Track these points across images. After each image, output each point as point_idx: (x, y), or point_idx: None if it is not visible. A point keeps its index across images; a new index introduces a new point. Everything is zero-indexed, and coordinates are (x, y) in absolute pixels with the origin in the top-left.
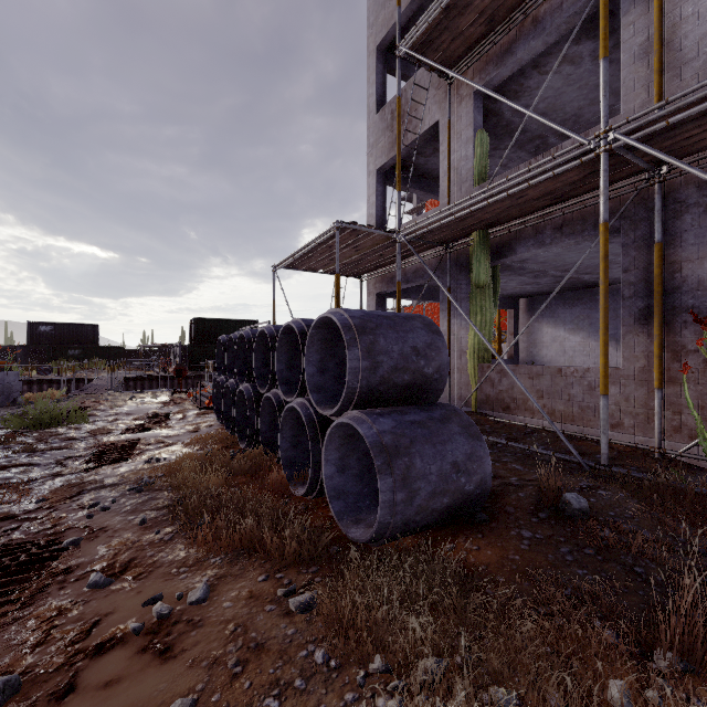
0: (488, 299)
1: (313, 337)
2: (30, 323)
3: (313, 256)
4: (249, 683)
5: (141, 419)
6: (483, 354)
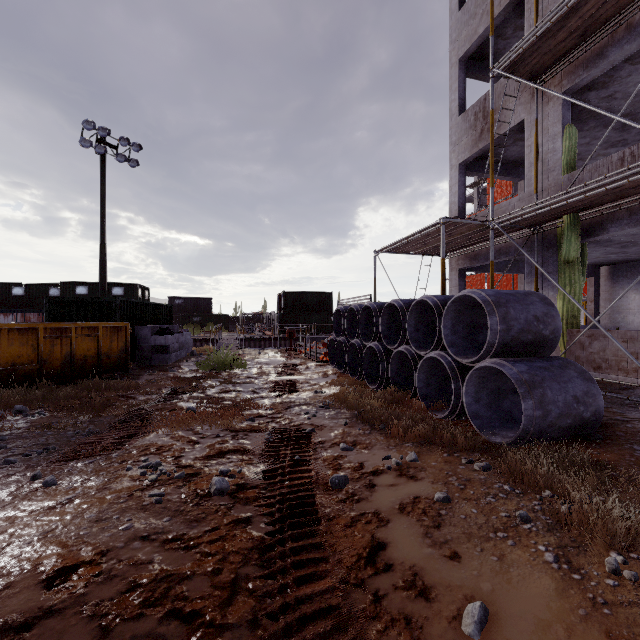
0: (577, 273)
1: (449, 309)
2: (169, 297)
3: (410, 243)
4: (472, 492)
5: (278, 367)
6: (571, 320)
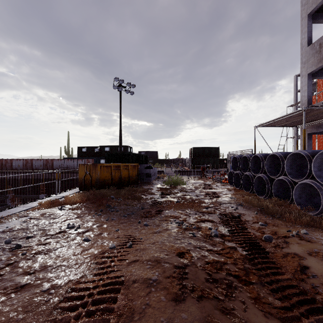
0: None
1: (317, 157)
2: (139, 151)
3: (277, 121)
4: None
5: (201, 185)
6: None
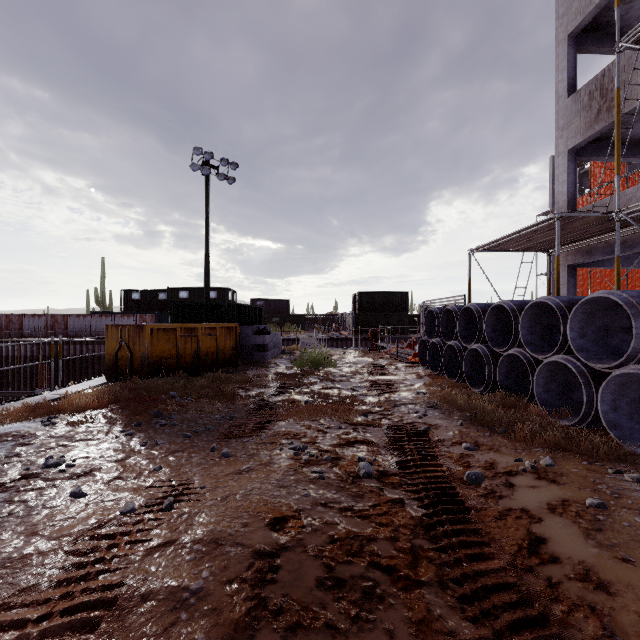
0: None
1: (576, 311)
2: (252, 299)
3: (511, 240)
4: (630, 501)
5: (367, 367)
6: None
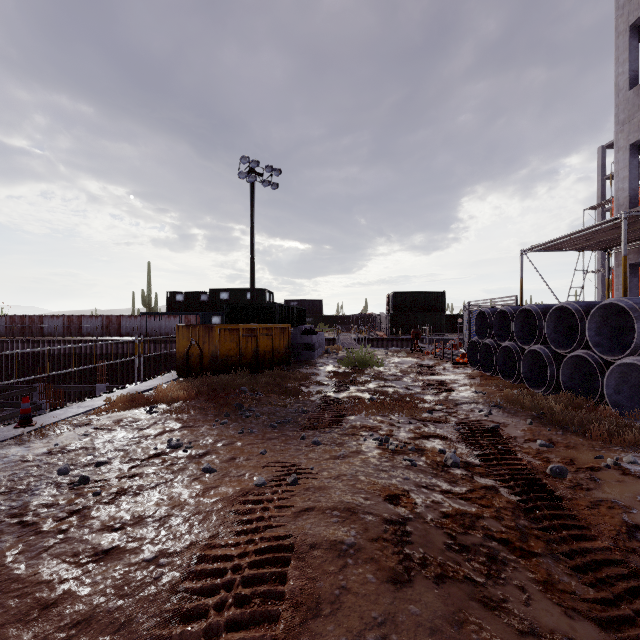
0: None
1: None
2: (286, 300)
3: (569, 239)
4: None
5: (413, 367)
6: None
